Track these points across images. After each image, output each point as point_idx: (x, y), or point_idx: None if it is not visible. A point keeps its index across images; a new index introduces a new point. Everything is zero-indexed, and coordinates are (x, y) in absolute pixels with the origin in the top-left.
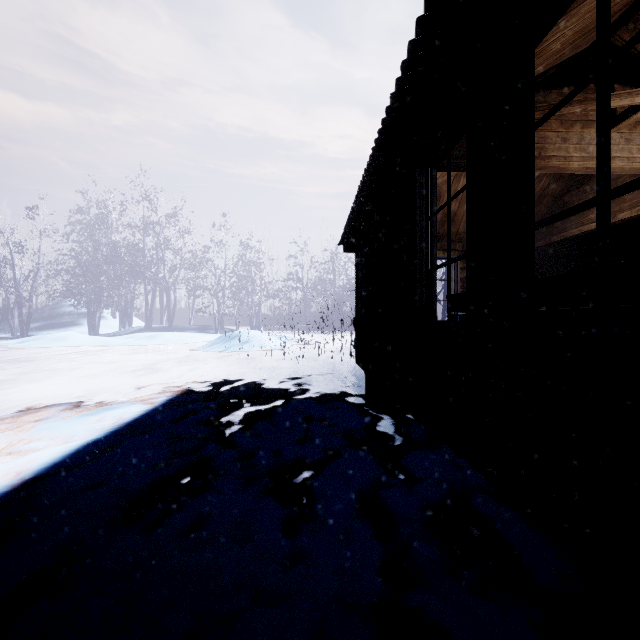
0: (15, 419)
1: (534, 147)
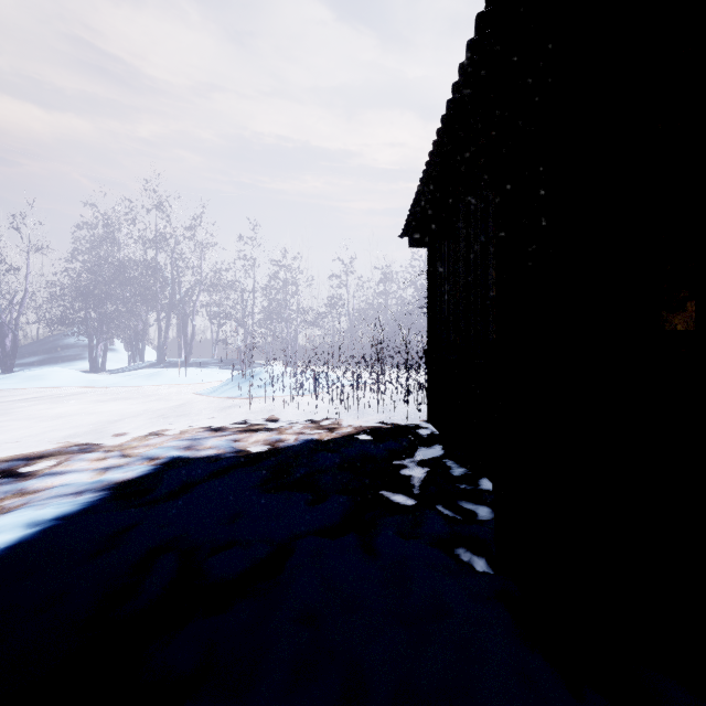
0: None
1: None
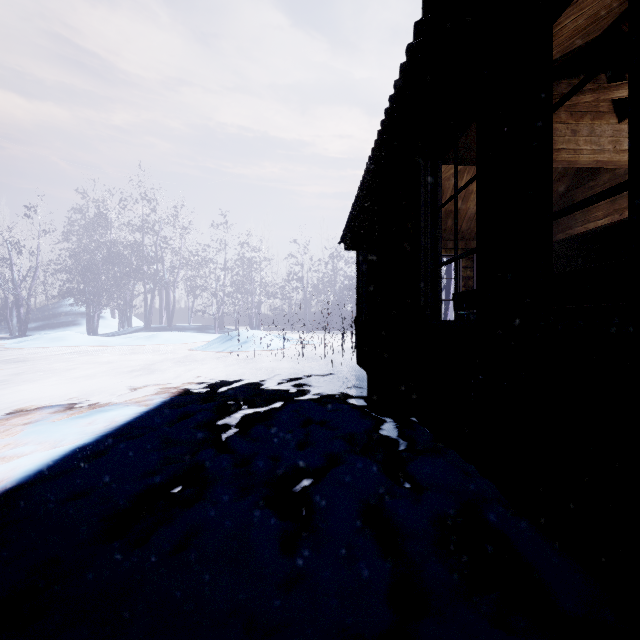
0: (3, 422)
1: (551, 131)
